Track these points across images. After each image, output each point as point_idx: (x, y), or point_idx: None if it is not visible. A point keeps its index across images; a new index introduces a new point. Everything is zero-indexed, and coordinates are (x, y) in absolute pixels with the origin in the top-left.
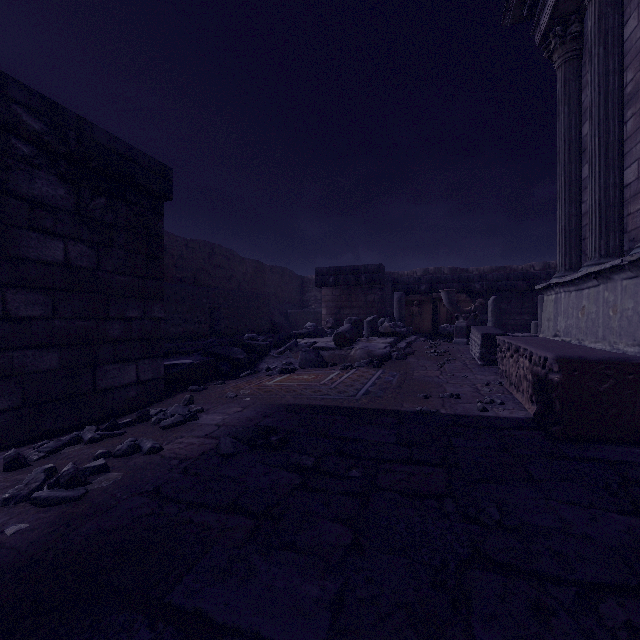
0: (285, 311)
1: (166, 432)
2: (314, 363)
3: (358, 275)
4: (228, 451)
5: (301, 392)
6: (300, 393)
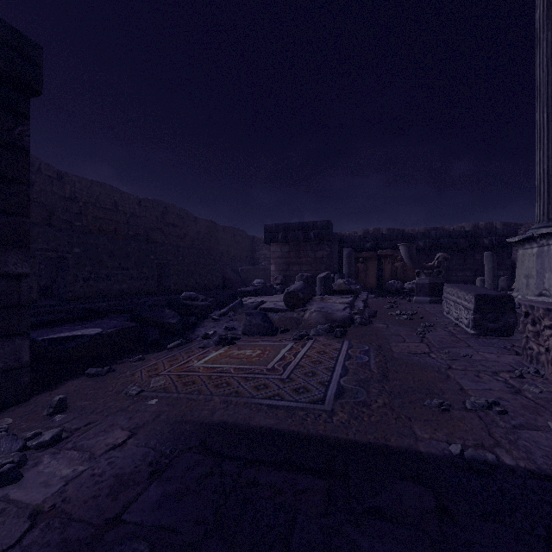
0: (237, 268)
1: None
2: (261, 329)
3: (307, 231)
4: None
5: (238, 388)
6: (236, 391)
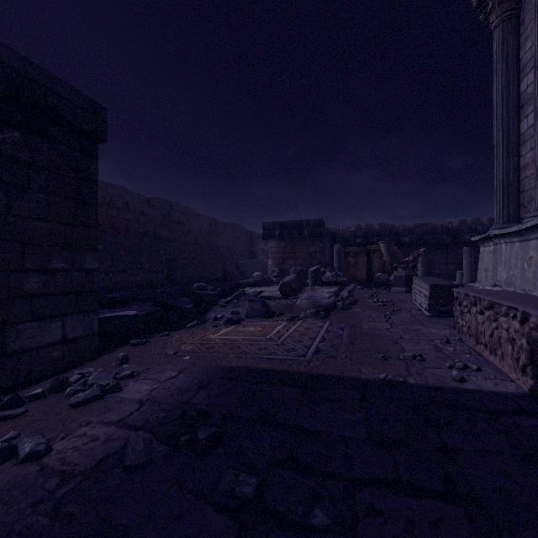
0: (236, 261)
1: (73, 413)
2: (260, 313)
3: (301, 229)
4: (135, 460)
5: (246, 349)
6: (244, 351)
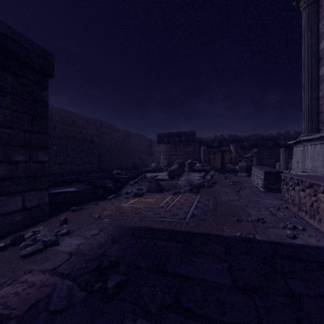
0: (141, 157)
1: (22, 262)
2: (155, 189)
3: (181, 137)
4: (58, 306)
5: (145, 214)
6: (144, 215)
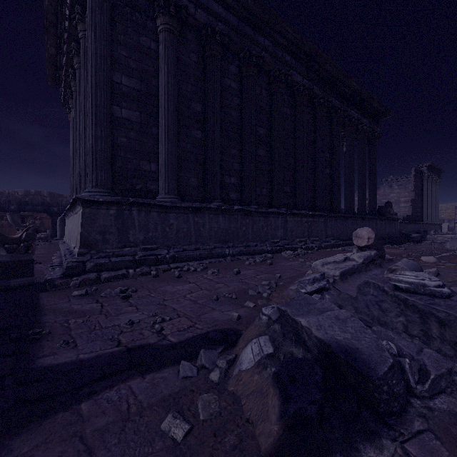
0: None
1: None
2: None
3: None
4: None
5: None
6: None
